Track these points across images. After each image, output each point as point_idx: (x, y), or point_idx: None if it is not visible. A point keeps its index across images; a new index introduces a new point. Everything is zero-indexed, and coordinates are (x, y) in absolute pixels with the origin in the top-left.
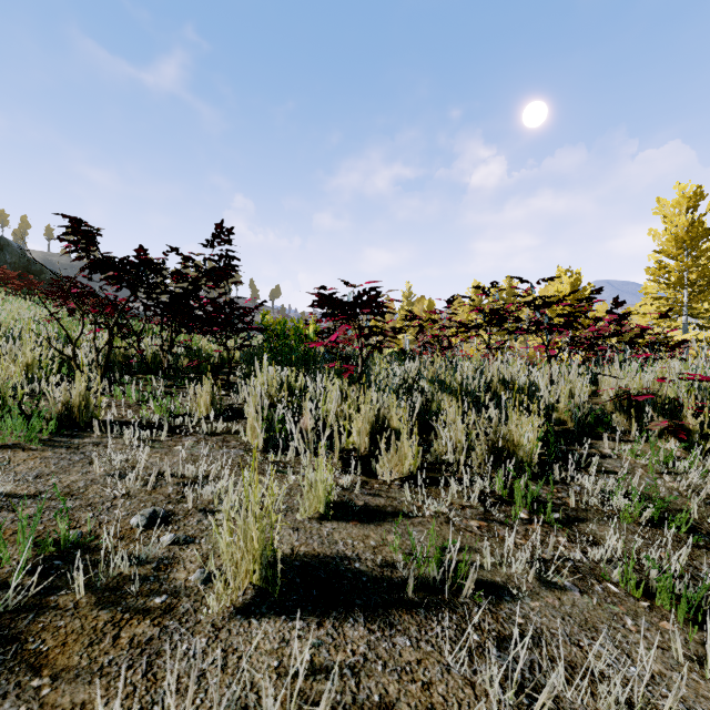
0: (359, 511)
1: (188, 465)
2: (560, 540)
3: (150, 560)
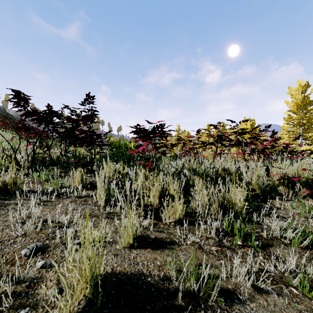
0: (152, 242)
1: (61, 216)
2: (261, 258)
3: (25, 280)
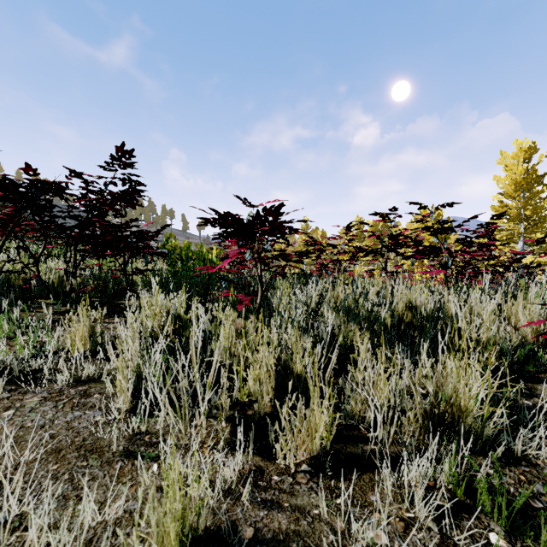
0: None
1: None
2: None
3: None
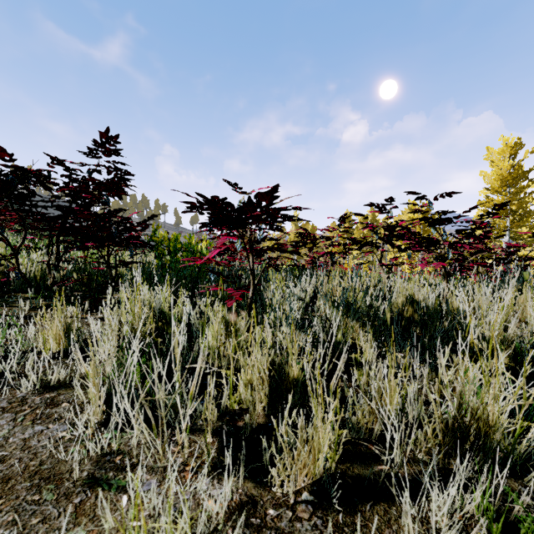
0: None
1: None
2: None
3: None
